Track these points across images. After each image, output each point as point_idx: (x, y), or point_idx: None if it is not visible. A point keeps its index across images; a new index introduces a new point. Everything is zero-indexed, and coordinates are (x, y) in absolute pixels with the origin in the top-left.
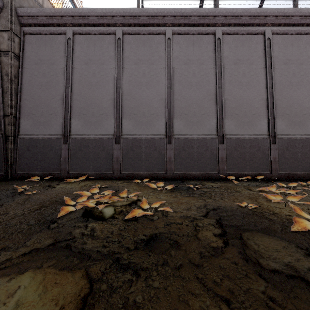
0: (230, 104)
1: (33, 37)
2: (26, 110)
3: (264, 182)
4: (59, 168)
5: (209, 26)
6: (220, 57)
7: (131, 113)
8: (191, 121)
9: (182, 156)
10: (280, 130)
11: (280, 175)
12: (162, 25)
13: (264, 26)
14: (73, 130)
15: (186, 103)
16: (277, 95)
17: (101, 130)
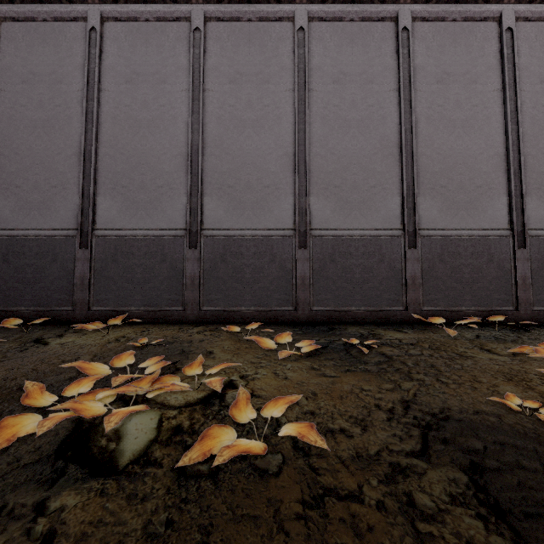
0: (430, 166)
1: (18, 26)
2: (3, 178)
3: (507, 331)
4: (71, 299)
5: (384, 4)
6: (407, 68)
7: (221, 183)
8: (347, 200)
9: (330, 273)
10: (534, 220)
11: (536, 313)
12: (288, 2)
13: (500, 4)
14: (101, 220)
15: (338, 164)
16: (527, 146)
17: (159, 219)
